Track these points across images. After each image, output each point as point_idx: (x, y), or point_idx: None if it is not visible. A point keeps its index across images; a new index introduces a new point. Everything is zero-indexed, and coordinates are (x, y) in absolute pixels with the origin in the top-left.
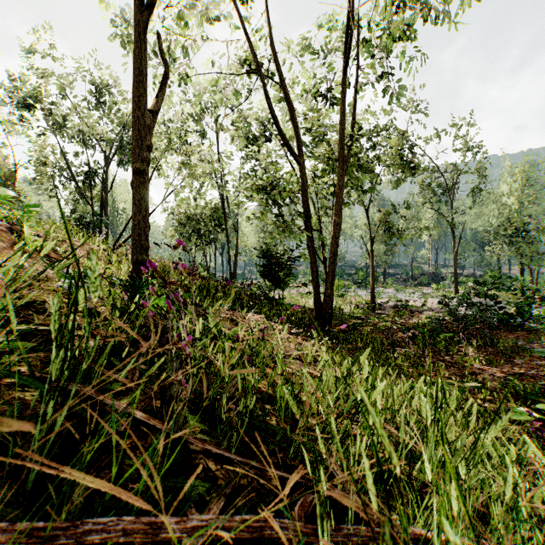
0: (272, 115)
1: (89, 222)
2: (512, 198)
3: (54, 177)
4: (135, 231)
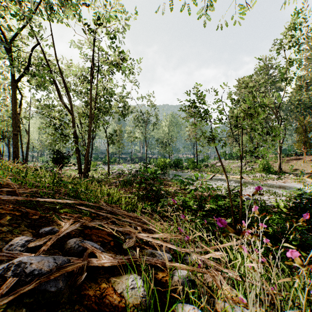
0: (59, 92)
1: None
2: (166, 128)
3: None
4: (15, 153)
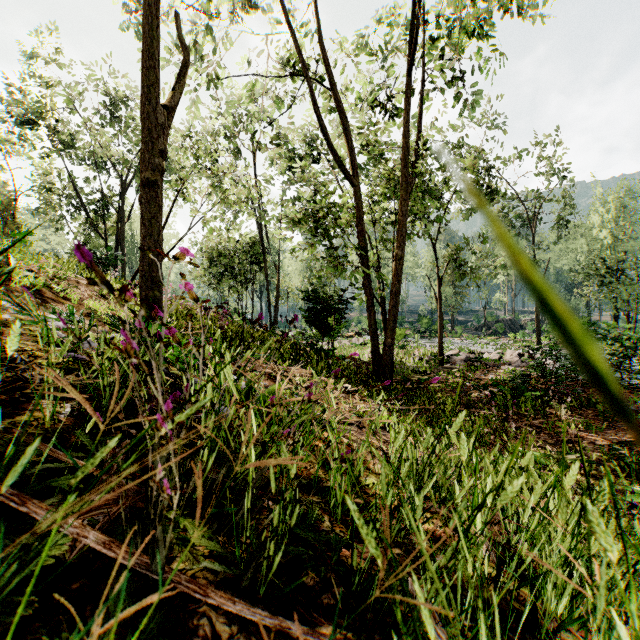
0: (321, 126)
1: (101, 259)
2: (604, 232)
3: (60, 206)
4: (145, 259)
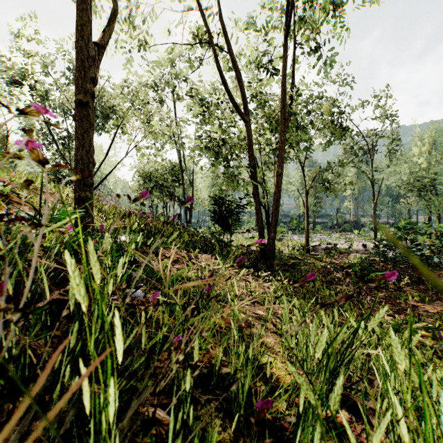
0: (222, 78)
1: (65, 177)
2: (421, 159)
3: (38, 140)
4: (78, 166)
